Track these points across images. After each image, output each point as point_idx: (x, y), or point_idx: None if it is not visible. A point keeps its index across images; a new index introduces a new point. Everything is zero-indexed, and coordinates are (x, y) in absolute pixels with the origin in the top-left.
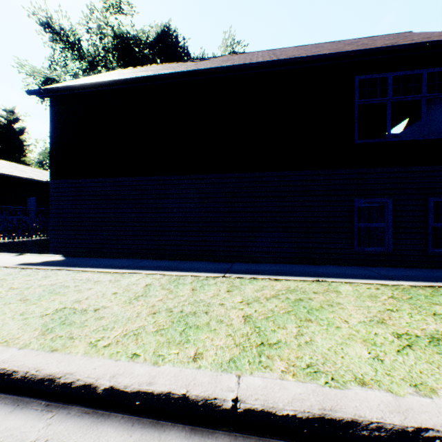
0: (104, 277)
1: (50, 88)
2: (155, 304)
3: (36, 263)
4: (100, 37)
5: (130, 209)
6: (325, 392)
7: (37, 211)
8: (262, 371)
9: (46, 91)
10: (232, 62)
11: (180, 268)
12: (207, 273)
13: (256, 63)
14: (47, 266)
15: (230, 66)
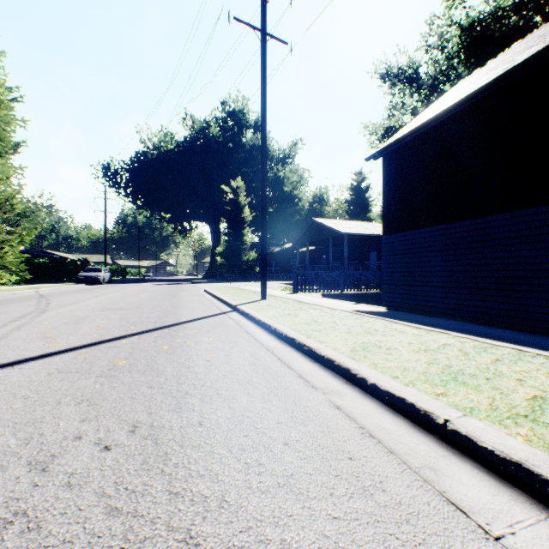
0: (409, 330)
1: (382, 149)
2: (437, 358)
3: (364, 311)
4: (441, 48)
5: (465, 261)
6: (547, 460)
7: (377, 265)
8: (492, 423)
9: (378, 153)
10: None
11: (505, 339)
12: (545, 351)
13: None
14: (370, 314)
15: None
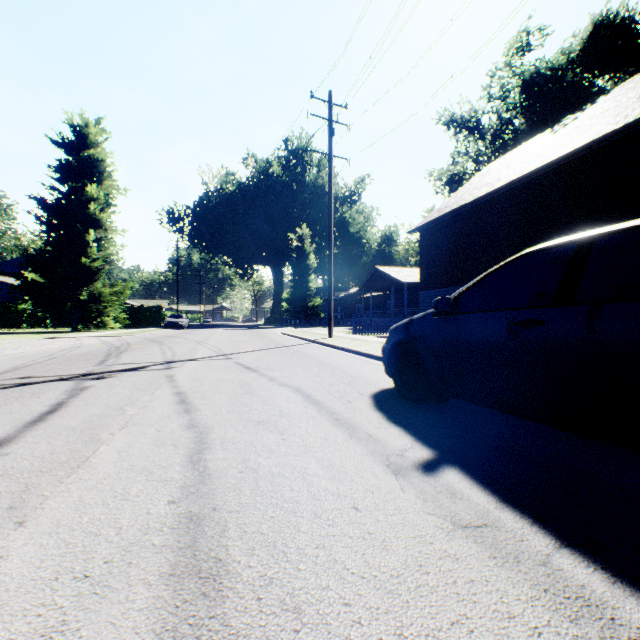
0: None
1: (417, 228)
2: None
3: None
4: (502, 99)
5: None
6: None
7: None
8: None
9: (416, 230)
10: (564, 143)
11: None
12: None
13: (560, 157)
14: None
15: (534, 170)
